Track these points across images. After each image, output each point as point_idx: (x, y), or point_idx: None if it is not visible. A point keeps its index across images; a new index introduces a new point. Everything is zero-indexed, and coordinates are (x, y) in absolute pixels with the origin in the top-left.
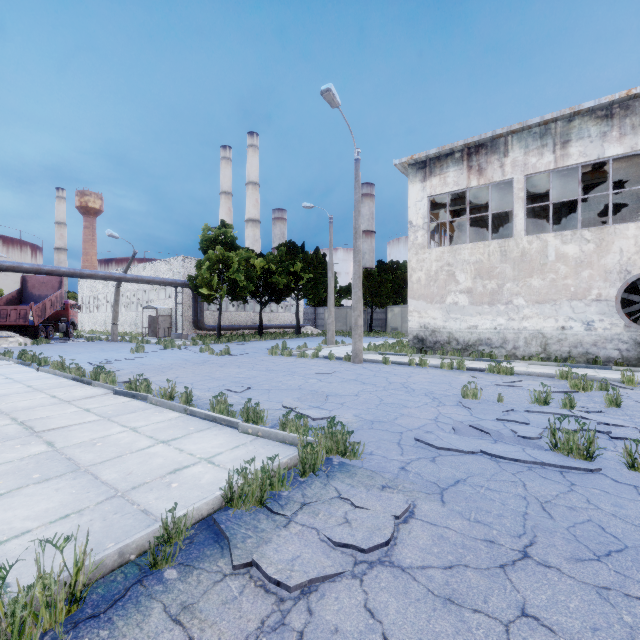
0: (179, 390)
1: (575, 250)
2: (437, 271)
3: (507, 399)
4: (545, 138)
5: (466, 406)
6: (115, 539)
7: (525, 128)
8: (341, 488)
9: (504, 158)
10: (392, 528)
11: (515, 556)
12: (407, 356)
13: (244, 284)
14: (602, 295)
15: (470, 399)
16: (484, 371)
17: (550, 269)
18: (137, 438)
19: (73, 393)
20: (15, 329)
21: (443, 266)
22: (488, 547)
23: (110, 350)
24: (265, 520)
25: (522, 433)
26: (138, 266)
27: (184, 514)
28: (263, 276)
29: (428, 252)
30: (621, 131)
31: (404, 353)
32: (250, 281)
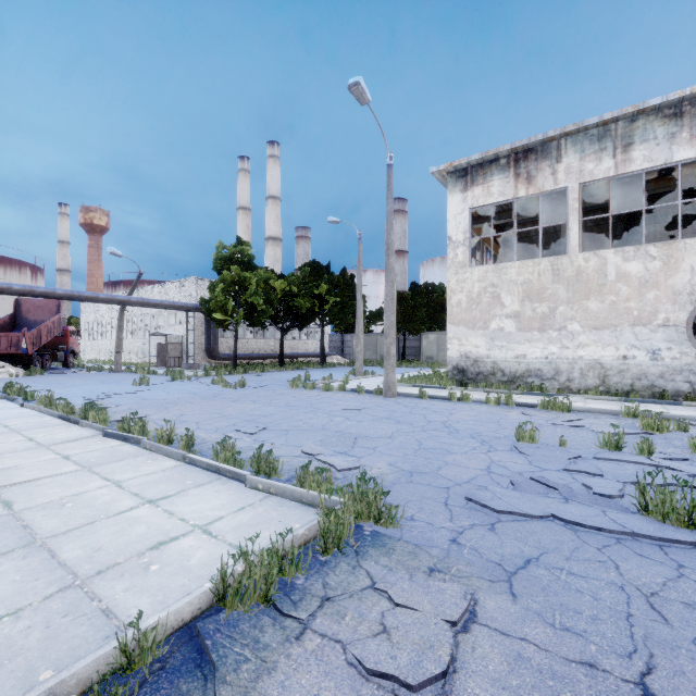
0: (181, 431)
1: (639, 268)
2: (480, 293)
3: (570, 442)
4: (604, 141)
5: (523, 452)
6: (54, 662)
7: (581, 130)
8: (375, 572)
9: (557, 164)
10: (450, 646)
11: (631, 694)
12: (446, 389)
13: (263, 308)
14: (670, 320)
15: (526, 443)
16: (536, 407)
17: (610, 290)
18: (119, 496)
19: (55, 435)
20: (7, 358)
21: (487, 287)
22: (589, 676)
23: (111, 382)
24: (270, 627)
25: (598, 489)
26: (146, 288)
27: (153, 626)
28: (284, 299)
29: (469, 271)
30: (692, 132)
31: (442, 386)
32: (269, 305)
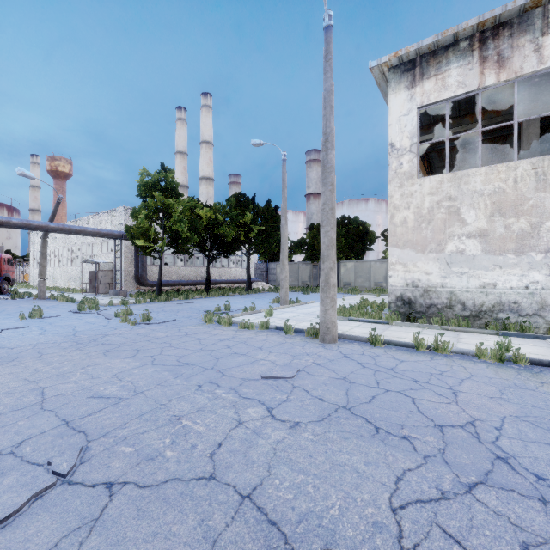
0: None
1: None
2: (432, 208)
3: None
4: None
5: None
6: None
7: None
8: None
9: (542, 37)
10: None
11: None
12: (390, 324)
13: (187, 235)
14: None
15: None
16: None
17: None
18: None
19: None
20: None
21: (441, 201)
22: None
23: (6, 313)
24: None
25: None
26: (82, 219)
27: None
28: (210, 227)
29: (418, 183)
30: None
31: (385, 320)
32: (194, 232)
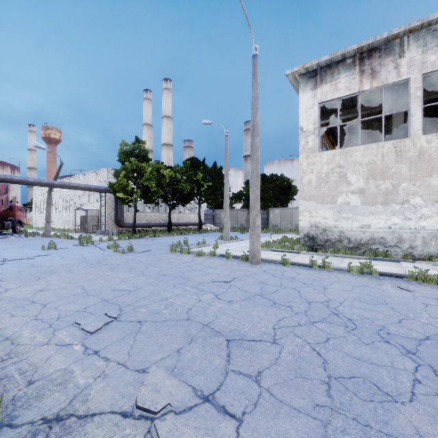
0: (6, 324)
1: None
2: (328, 173)
3: None
4: None
5: None
6: None
7: (424, 25)
8: None
9: (399, 59)
10: None
11: None
12: (299, 253)
13: (155, 190)
14: None
15: None
16: (401, 277)
17: None
18: None
19: None
20: None
21: (334, 168)
22: None
23: (29, 246)
24: None
25: None
26: (74, 177)
27: None
28: (171, 183)
29: (319, 155)
30: None
31: (296, 250)
32: (160, 187)
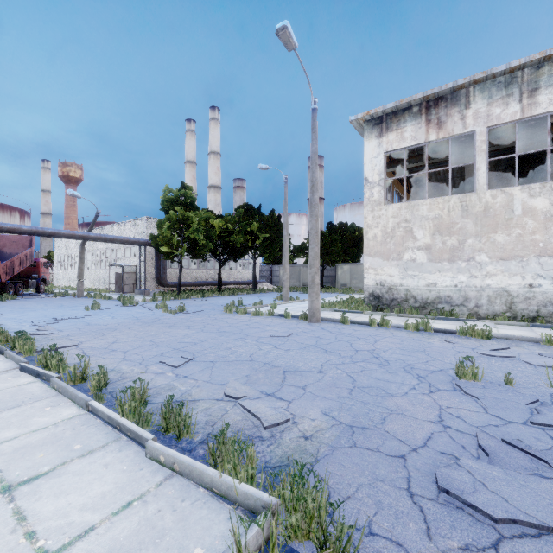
0: (104, 363)
1: (544, 203)
2: (394, 227)
3: (514, 379)
4: (510, 87)
5: (470, 393)
6: None
7: (489, 77)
8: None
9: (465, 110)
10: None
11: None
12: (363, 314)
13: (203, 243)
14: None
15: (469, 381)
16: (454, 333)
17: (516, 224)
18: None
19: None
20: None
21: (400, 222)
22: None
23: (68, 307)
24: None
25: None
26: (106, 227)
27: None
28: (222, 235)
29: (384, 208)
30: None
31: (360, 310)
32: (209, 240)
